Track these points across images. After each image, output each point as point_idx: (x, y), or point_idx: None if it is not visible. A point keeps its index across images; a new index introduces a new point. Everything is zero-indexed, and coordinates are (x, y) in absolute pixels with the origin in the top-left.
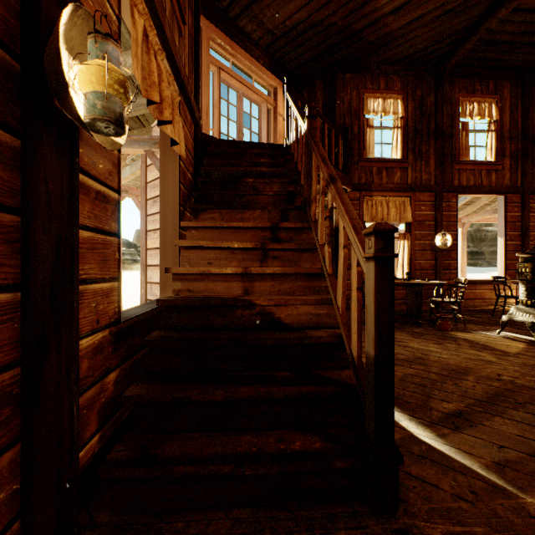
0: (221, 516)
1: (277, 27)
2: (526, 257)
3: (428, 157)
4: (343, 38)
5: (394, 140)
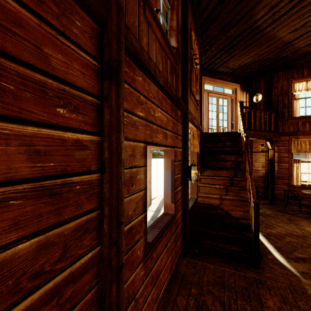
0: (215, 258)
1: (236, 66)
2: None
3: None
4: (275, 60)
5: None
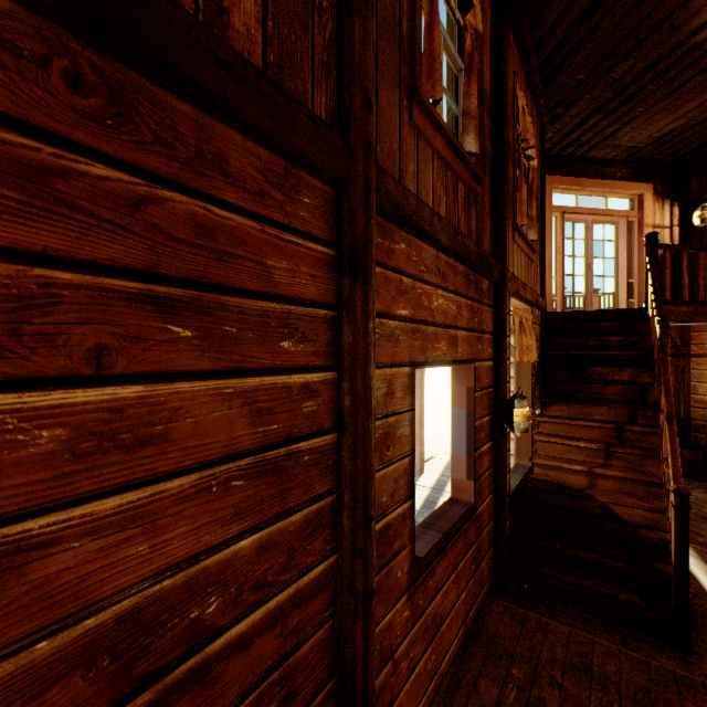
0: (573, 611)
1: (639, 142)
2: None
3: None
4: None
5: None
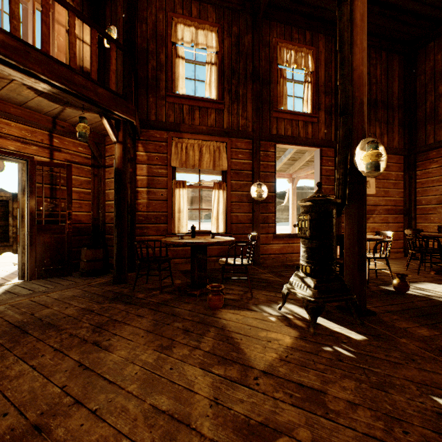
0: None
1: None
2: (306, 206)
3: (246, 101)
4: None
5: (208, 77)
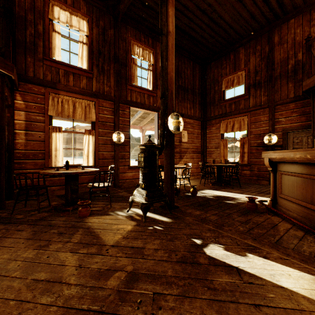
0: None
1: None
2: (142, 149)
3: (109, 75)
4: None
5: (80, 52)
